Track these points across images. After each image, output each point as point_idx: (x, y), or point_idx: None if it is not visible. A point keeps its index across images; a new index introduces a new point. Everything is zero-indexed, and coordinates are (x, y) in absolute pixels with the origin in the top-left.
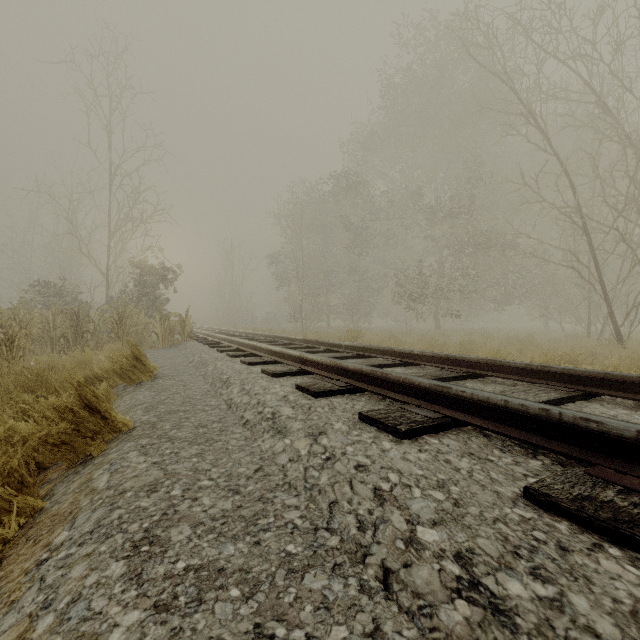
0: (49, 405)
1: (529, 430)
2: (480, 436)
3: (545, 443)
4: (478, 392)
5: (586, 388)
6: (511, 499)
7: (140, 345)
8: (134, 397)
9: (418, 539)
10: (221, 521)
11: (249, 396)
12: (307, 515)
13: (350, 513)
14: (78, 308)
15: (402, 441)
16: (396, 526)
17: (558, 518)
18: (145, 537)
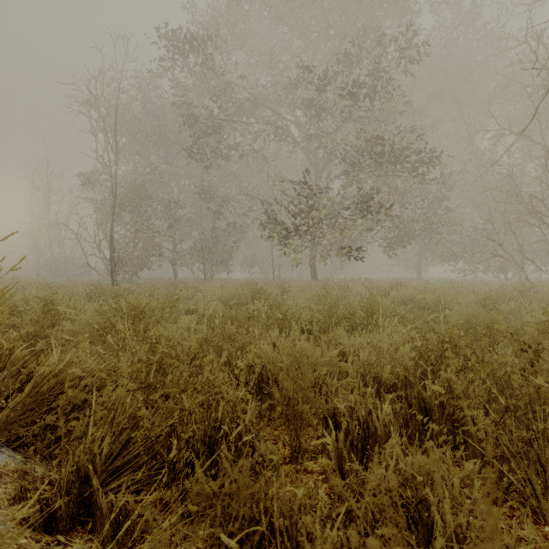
0: None
1: None
2: None
3: None
4: None
5: None
6: None
7: None
8: None
9: None
10: None
11: None
12: None
13: None
14: None
15: None
16: None
17: None
18: None
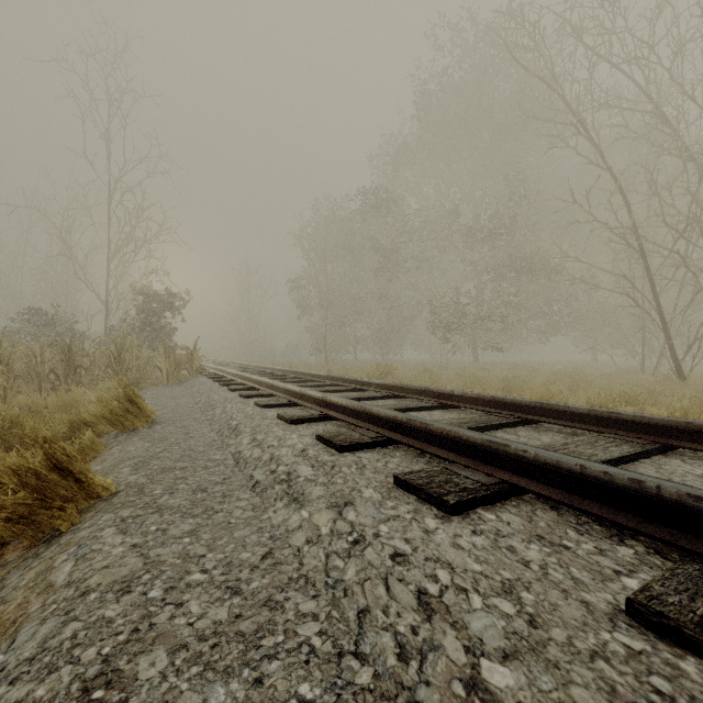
0: (6, 467)
1: (614, 505)
2: (547, 508)
3: (637, 524)
4: (544, 453)
5: (663, 440)
6: (608, 616)
7: (141, 382)
8: (124, 449)
9: (485, 683)
10: (211, 642)
11: (261, 449)
12: (328, 630)
13: (387, 630)
14: (70, 340)
15: (450, 517)
16: (452, 657)
17: (681, 651)
18: (102, 673)
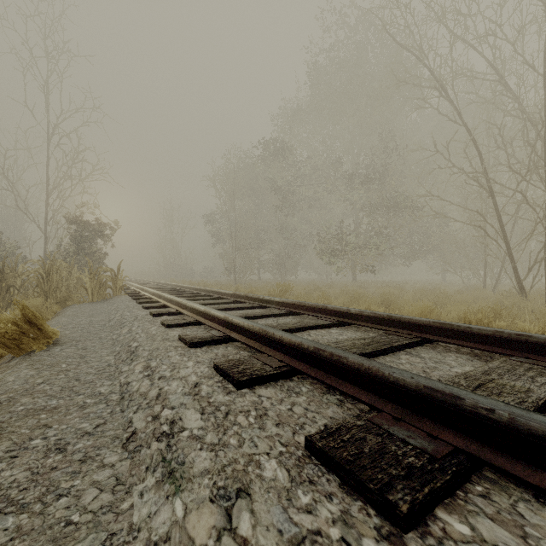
0: None
1: None
2: (535, 501)
3: None
4: (525, 416)
5: None
6: None
7: (69, 299)
8: (3, 379)
9: None
10: None
11: (151, 381)
12: None
13: None
14: (2, 262)
15: (406, 540)
16: None
17: None
18: None
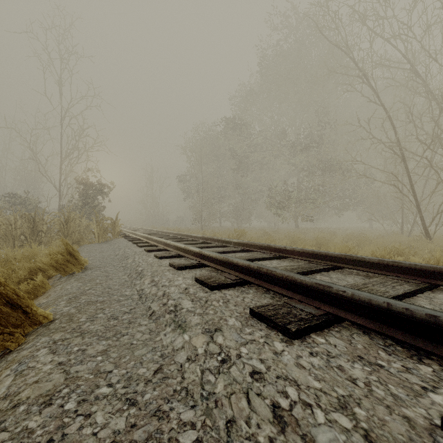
0: None
1: (413, 333)
2: (361, 333)
3: (434, 349)
4: (358, 293)
5: (431, 280)
6: (428, 431)
7: (81, 241)
8: (63, 287)
9: None
10: None
11: (157, 287)
12: (203, 438)
13: (249, 440)
14: (34, 213)
15: (293, 341)
16: None
17: None
18: None
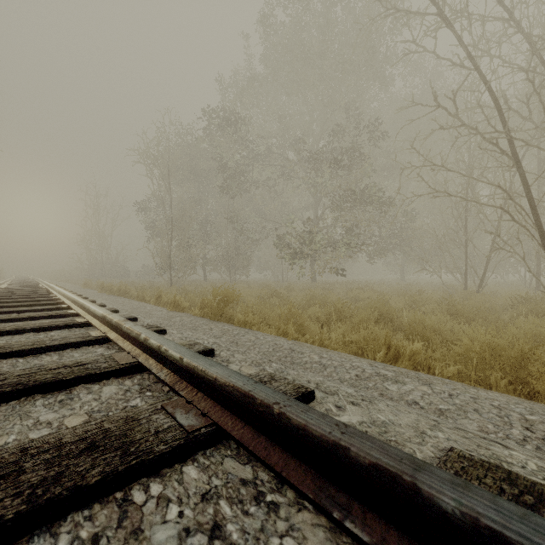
0: None
1: None
2: None
3: None
4: None
5: None
6: None
7: None
8: None
9: None
10: None
11: None
12: None
13: None
14: None
15: None
16: None
17: None
18: None
